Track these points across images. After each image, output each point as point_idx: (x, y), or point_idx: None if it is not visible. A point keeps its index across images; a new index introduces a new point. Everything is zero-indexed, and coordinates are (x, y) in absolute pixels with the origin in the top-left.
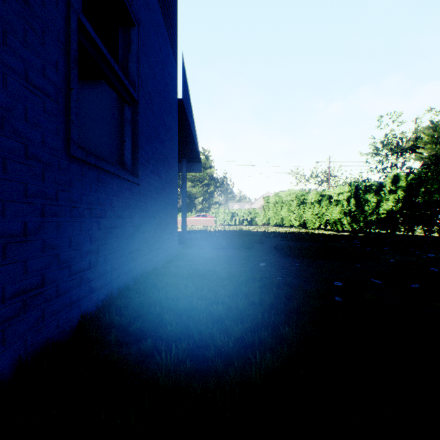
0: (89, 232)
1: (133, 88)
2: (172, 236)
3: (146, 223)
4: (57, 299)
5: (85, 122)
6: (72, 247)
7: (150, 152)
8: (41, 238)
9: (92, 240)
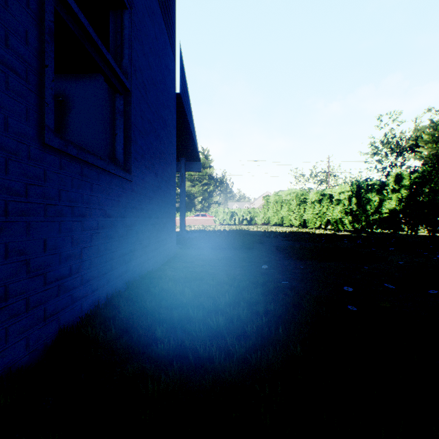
0: (70, 234)
1: (125, 76)
2: (170, 236)
3: (140, 222)
4: (26, 313)
5: (79, 118)
6: (47, 252)
7: (144, 147)
8: (3, 241)
9: (74, 242)
